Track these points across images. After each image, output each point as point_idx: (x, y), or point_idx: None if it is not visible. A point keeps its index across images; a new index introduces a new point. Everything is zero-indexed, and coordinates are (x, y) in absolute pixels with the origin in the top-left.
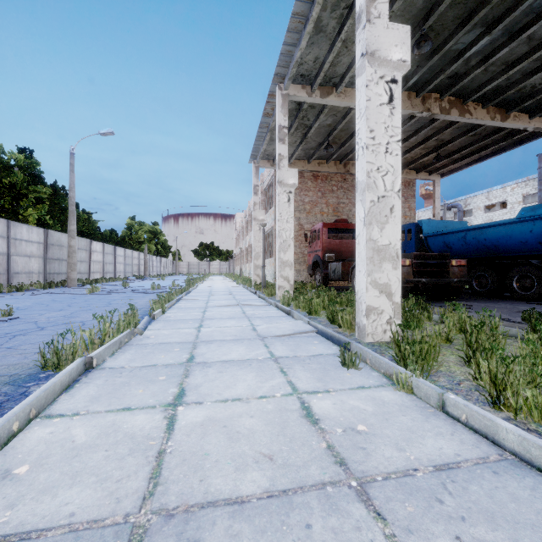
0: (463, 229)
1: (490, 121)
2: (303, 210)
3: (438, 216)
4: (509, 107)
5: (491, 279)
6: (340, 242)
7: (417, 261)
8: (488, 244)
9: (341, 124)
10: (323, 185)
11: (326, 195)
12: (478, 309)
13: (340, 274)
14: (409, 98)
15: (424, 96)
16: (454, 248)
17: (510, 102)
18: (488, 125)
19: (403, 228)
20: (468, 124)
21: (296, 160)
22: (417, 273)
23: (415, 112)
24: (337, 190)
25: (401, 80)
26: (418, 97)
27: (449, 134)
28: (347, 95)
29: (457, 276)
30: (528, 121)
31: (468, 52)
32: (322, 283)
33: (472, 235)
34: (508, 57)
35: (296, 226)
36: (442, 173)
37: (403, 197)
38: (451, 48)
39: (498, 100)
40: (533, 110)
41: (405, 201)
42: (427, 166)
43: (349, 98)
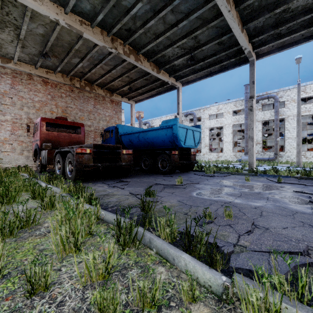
0: (138, 131)
1: (152, 71)
2: (33, 107)
3: (133, 125)
4: (160, 66)
5: (150, 162)
6: (59, 134)
7: (96, 150)
8: (149, 141)
9: (52, 36)
10: (52, 90)
11: (56, 98)
12: (130, 185)
13: (46, 160)
14: (102, 34)
15: (113, 37)
16: (134, 143)
17: (160, 63)
18: (152, 75)
19: (109, 129)
20: (143, 71)
21: (23, 62)
22: (98, 159)
23: (107, 46)
24: (66, 96)
25: (93, 14)
26: (109, 37)
27: (134, 75)
28: (44, 4)
29: (127, 161)
30: (168, 78)
31: (132, 10)
32: (40, 167)
33: (142, 135)
34: (156, 30)
35: (25, 119)
36: (135, 100)
37: (114, 111)
38: (122, 3)
39: (154, 58)
40: (171, 72)
41: (115, 113)
42: (126, 94)
43: (46, 8)
